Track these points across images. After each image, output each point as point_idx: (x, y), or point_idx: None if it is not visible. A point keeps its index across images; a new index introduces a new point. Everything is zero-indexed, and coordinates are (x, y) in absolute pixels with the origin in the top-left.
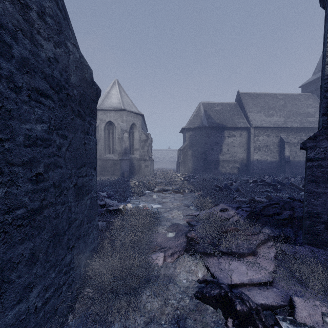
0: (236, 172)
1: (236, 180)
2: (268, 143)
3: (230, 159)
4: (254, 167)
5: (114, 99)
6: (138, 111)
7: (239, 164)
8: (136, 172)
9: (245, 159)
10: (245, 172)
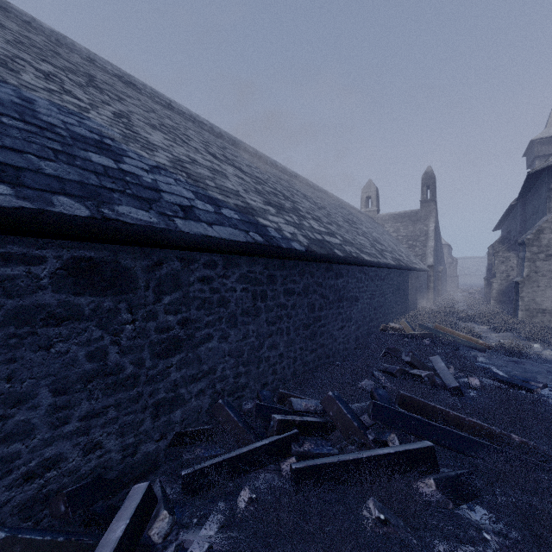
0: None
1: None
2: None
3: None
4: None
5: None
6: (445, 243)
7: None
8: None
9: None
10: None
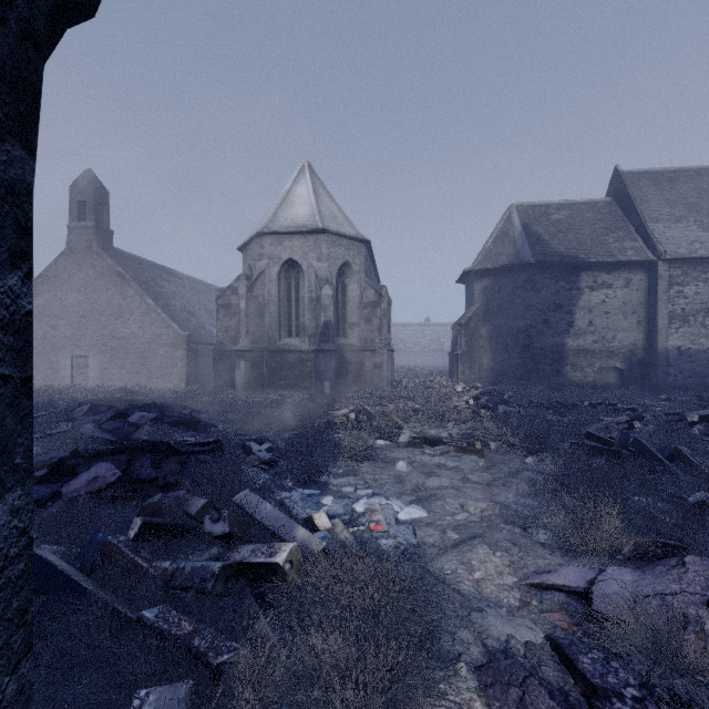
0: (613, 381)
1: (642, 414)
2: None
3: (597, 346)
4: (670, 370)
5: (300, 208)
6: (356, 234)
7: (623, 360)
8: (351, 380)
9: (641, 346)
10: (639, 383)
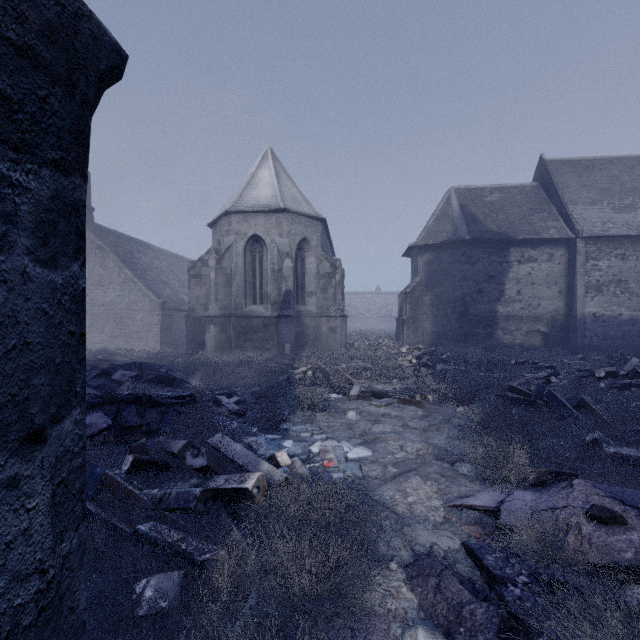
0: (538, 343)
1: (558, 371)
2: (622, 275)
3: (525, 313)
4: (587, 333)
5: (263, 189)
6: (313, 213)
7: (546, 324)
8: (309, 343)
9: (562, 312)
10: (561, 345)
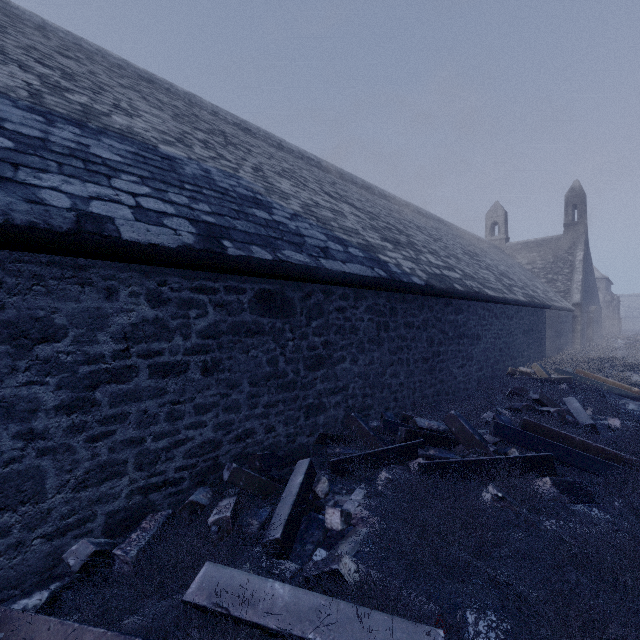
0: None
1: None
2: None
3: None
4: None
5: None
6: (601, 276)
7: None
8: None
9: None
10: None
